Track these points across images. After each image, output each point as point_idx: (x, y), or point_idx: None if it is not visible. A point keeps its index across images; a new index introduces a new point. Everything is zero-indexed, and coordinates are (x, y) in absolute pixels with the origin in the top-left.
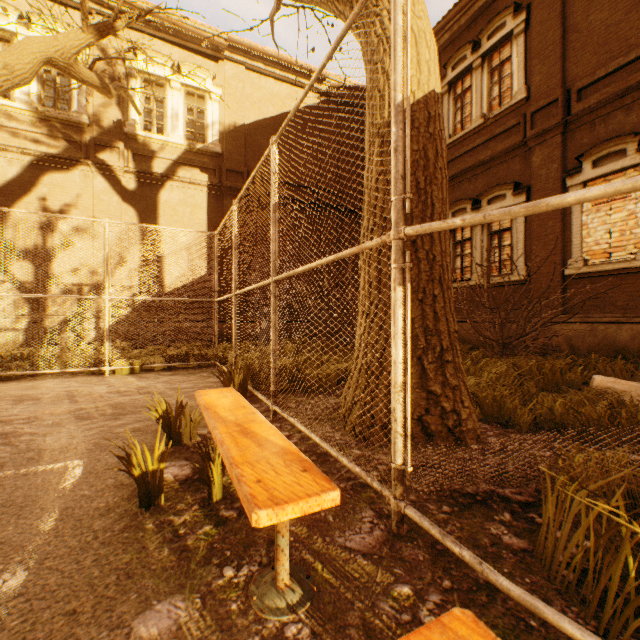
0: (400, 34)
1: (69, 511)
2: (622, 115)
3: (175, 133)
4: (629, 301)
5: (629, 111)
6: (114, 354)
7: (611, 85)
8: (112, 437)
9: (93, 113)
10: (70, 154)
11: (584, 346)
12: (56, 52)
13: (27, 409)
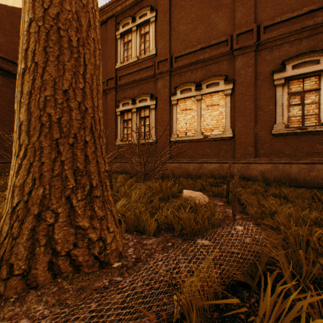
0: None
1: None
2: (190, 74)
3: None
4: (192, 153)
5: (192, 73)
6: None
7: (187, 59)
8: None
9: None
10: None
11: (178, 173)
12: None
13: None
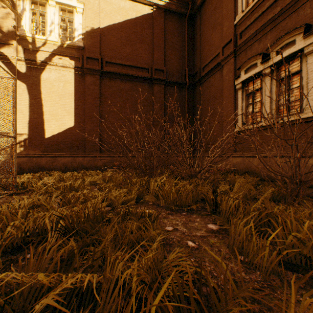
0: None
1: None
2: None
3: (52, 34)
4: None
5: None
6: None
7: None
8: None
9: None
10: None
11: None
12: None
13: None
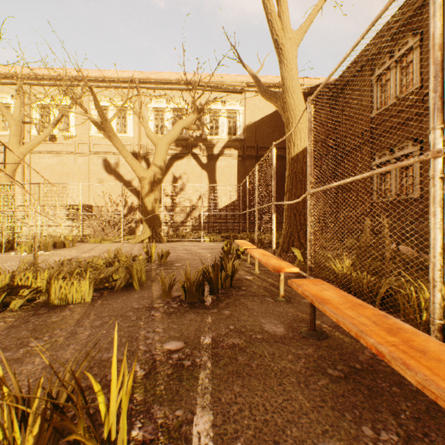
0: (274, 163)
1: (212, 257)
2: None
3: (223, 134)
4: None
5: None
6: (203, 234)
7: None
8: (213, 252)
9: (191, 133)
10: (183, 152)
11: None
12: (185, 124)
13: (187, 247)
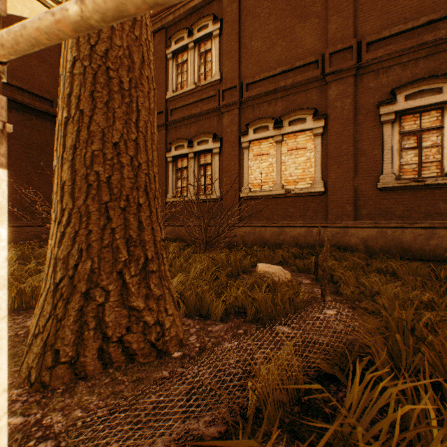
0: None
1: None
2: (267, 106)
3: None
4: (270, 214)
5: (270, 105)
6: None
7: (262, 87)
8: None
9: None
10: None
11: (250, 241)
12: None
13: None
